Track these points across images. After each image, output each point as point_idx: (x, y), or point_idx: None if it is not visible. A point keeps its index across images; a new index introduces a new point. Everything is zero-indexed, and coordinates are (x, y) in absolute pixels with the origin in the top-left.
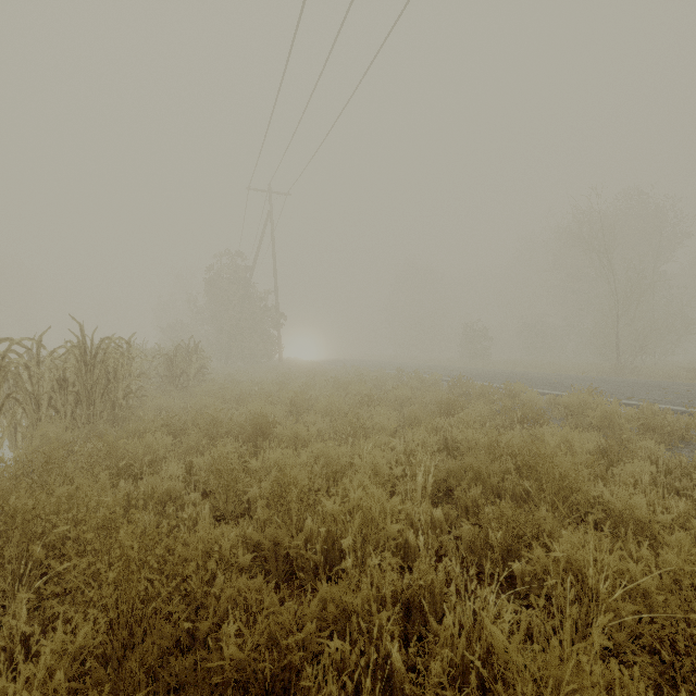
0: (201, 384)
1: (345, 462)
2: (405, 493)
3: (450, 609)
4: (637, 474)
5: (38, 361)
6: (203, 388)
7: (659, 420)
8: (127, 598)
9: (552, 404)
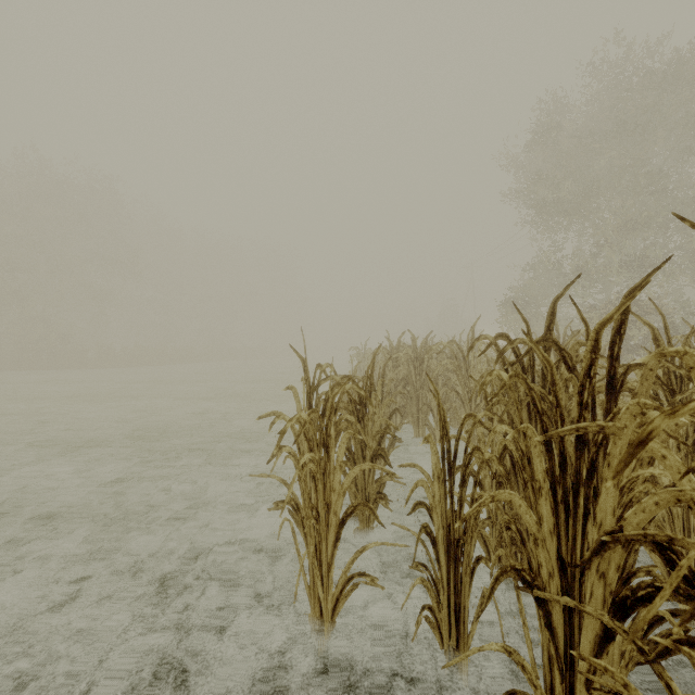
0: None
1: None
2: None
3: None
4: None
5: None
6: None
7: None
8: None
9: None
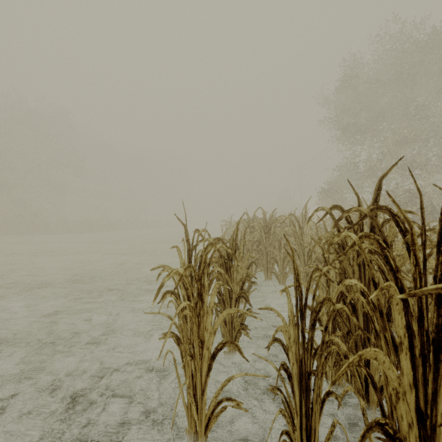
0: None
1: None
2: None
3: None
4: None
5: None
6: None
7: None
8: None
9: None
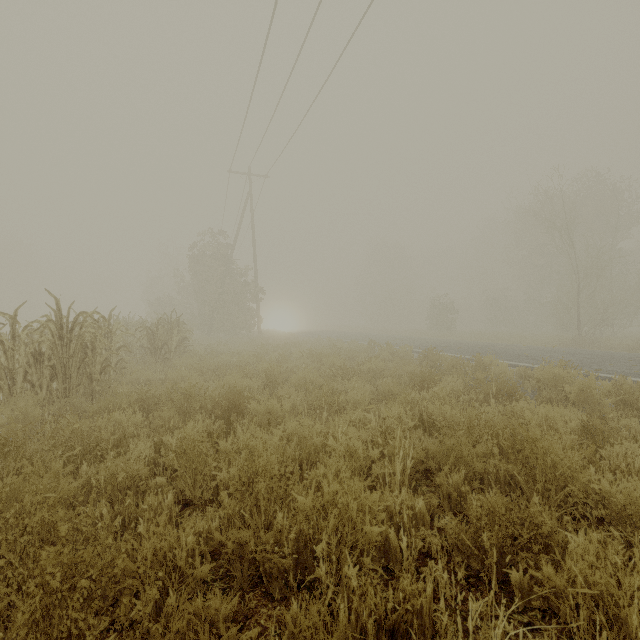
0: (182, 355)
1: (319, 442)
2: (382, 476)
3: (441, 631)
4: (630, 458)
5: (13, 335)
6: (183, 360)
7: (638, 395)
8: (48, 638)
9: (523, 376)
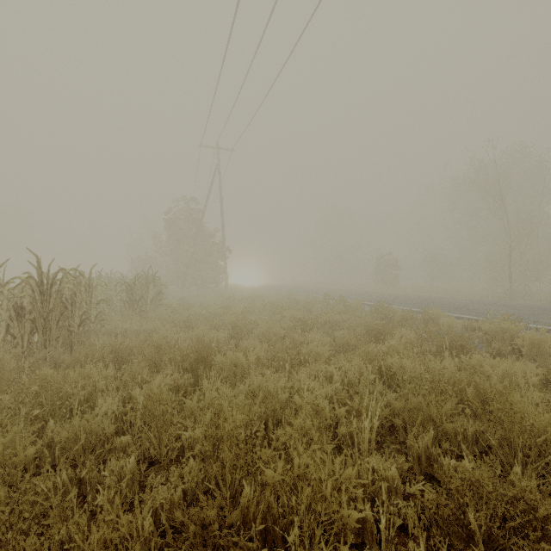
0: (158, 308)
1: (284, 398)
2: (348, 434)
3: None
4: None
5: None
6: (157, 312)
7: None
8: None
9: (469, 328)
